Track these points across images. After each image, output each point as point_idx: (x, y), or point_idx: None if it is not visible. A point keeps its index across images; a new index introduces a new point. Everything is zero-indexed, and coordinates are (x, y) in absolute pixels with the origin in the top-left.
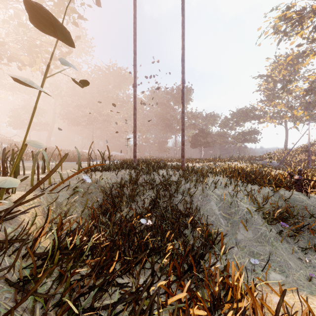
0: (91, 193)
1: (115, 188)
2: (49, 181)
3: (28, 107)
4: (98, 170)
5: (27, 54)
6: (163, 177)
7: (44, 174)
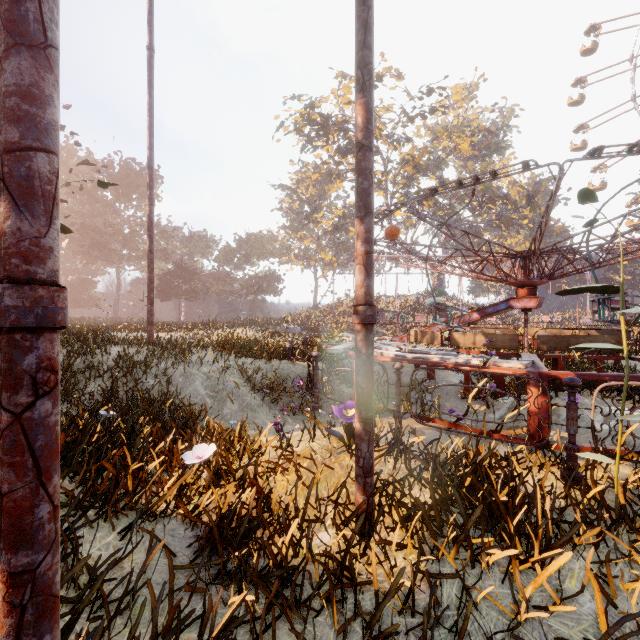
0: None
1: None
2: None
3: None
4: None
5: None
6: (120, 357)
7: None
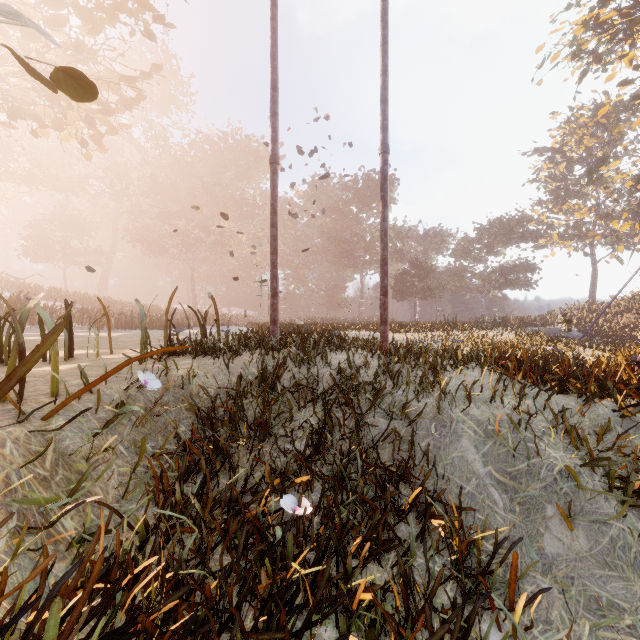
0: (164, 414)
1: (225, 399)
2: (53, 388)
3: (63, 218)
4: (190, 351)
5: (47, 100)
6: (340, 372)
7: (69, 361)
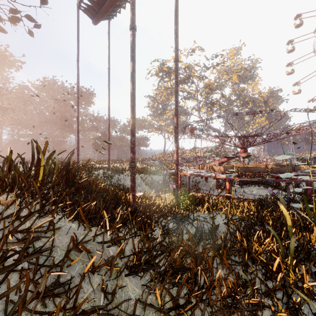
0: None
1: None
2: None
3: None
4: None
5: None
6: (104, 173)
7: None
